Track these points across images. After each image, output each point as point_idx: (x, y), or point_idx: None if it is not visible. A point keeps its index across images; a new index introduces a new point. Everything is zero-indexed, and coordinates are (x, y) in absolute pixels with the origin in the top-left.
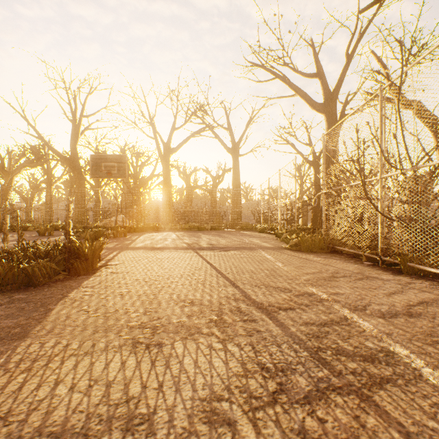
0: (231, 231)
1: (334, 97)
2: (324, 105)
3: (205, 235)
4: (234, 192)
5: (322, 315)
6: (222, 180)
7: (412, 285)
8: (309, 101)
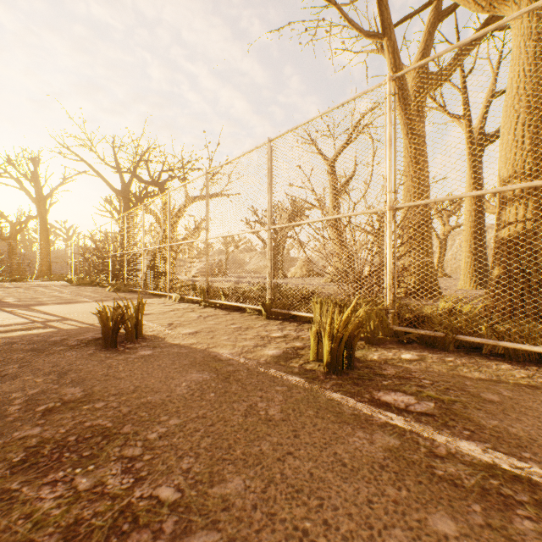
0: (37, 281)
1: (128, 188)
2: (121, 192)
3: (8, 284)
4: (42, 244)
5: (56, 291)
6: (26, 227)
7: (95, 288)
8: (110, 186)
